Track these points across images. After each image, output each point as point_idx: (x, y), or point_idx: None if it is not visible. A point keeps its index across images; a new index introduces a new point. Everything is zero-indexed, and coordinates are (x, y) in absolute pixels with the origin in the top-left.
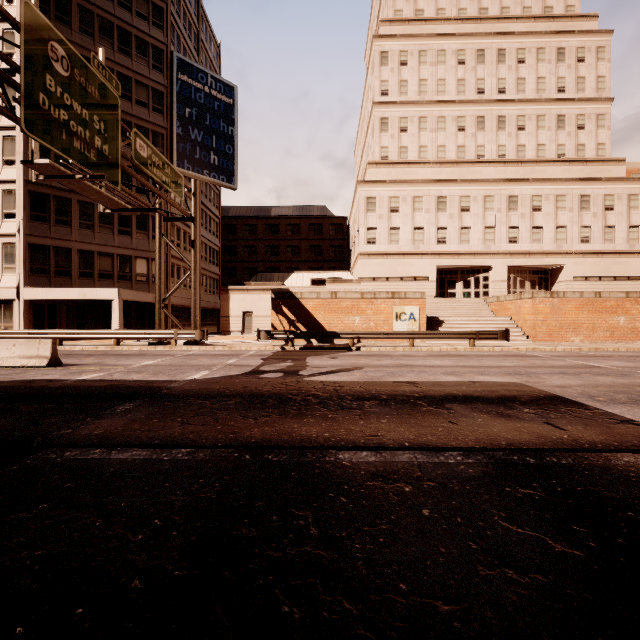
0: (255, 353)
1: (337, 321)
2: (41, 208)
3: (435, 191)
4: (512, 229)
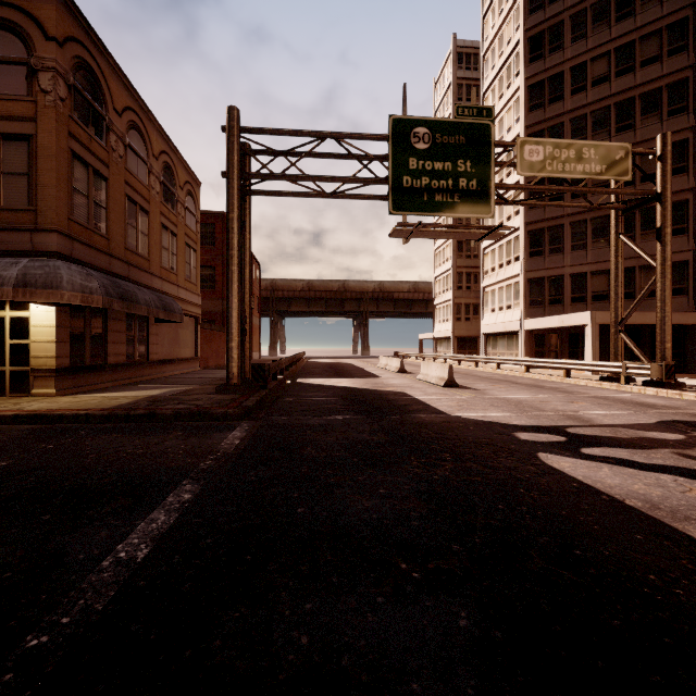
0: None
1: None
2: (537, 243)
3: None
4: None
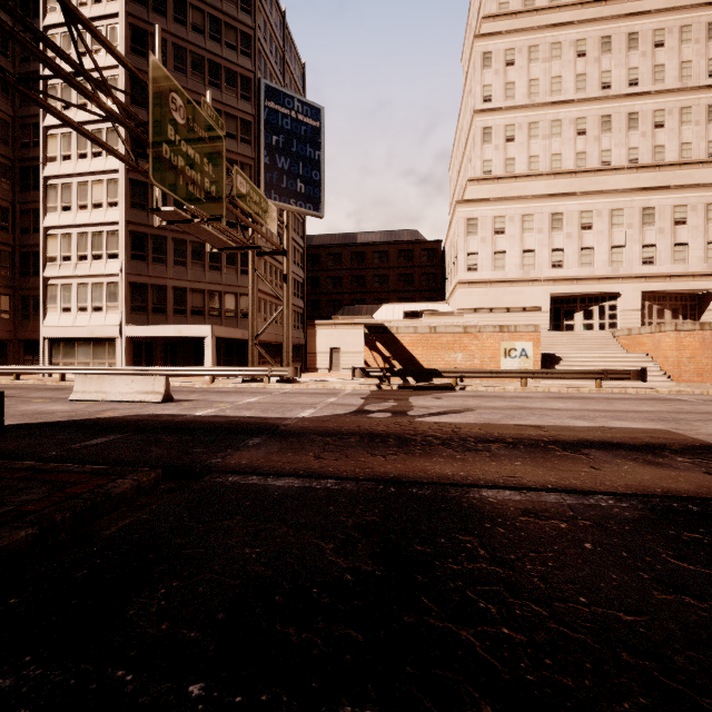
0: (352, 392)
1: (436, 358)
2: (140, 247)
3: (549, 207)
4: (647, 248)
